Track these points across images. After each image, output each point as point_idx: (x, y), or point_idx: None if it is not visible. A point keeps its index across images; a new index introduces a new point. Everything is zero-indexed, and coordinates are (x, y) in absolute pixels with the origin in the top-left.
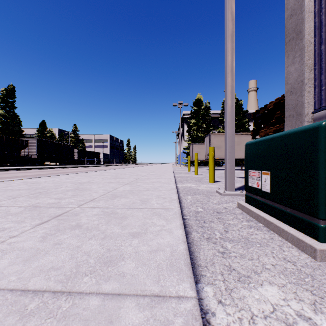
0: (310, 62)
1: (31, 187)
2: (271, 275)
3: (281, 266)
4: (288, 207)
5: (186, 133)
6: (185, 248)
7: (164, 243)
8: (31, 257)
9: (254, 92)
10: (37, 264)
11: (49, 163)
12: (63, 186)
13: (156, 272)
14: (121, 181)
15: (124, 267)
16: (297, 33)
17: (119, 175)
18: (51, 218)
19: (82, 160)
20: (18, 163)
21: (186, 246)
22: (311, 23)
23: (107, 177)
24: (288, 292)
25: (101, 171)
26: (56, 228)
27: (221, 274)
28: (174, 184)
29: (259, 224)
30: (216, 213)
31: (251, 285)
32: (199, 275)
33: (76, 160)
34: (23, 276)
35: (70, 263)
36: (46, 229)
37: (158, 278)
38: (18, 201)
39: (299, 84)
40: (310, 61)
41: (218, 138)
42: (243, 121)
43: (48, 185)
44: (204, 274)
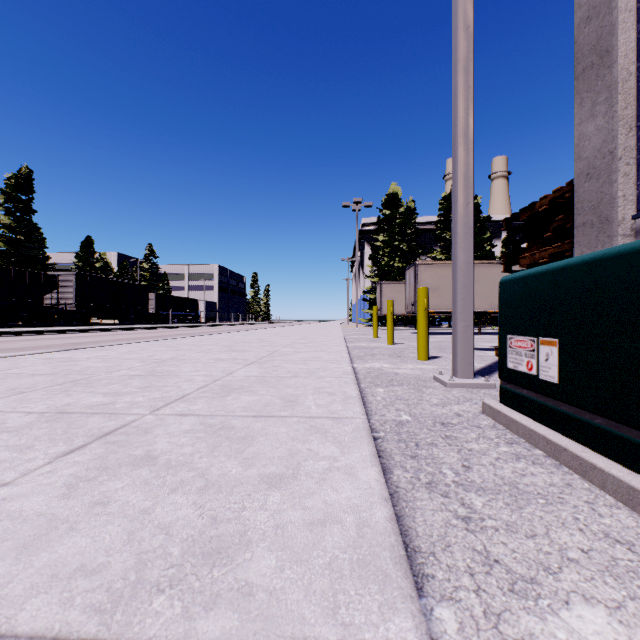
0: (630, 114)
1: (59, 370)
2: (585, 578)
3: (603, 554)
4: (603, 415)
5: (368, 261)
6: (388, 516)
7: (340, 503)
8: (35, 539)
9: (504, 181)
10: (48, 557)
11: (100, 320)
12: (123, 367)
13: (328, 582)
14: (241, 356)
15: (249, 567)
16: (600, 54)
17: (238, 345)
18: (92, 440)
19: (164, 314)
20: (38, 321)
21: (390, 510)
22: (631, 32)
23: (212, 349)
24: (633, 623)
25: (201, 337)
26: (100, 463)
27: (469, 574)
28: (349, 364)
29: (535, 452)
30: (440, 425)
31: (544, 603)
32: (419, 576)
33: (153, 314)
34: (10, 592)
35: (124, 556)
36: (78, 466)
37: (333, 602)
38: (26, 400)
39: (606, 159)
40: (630, 112)
41: (433, 270)
42: (481, 237)
43: (93, 366)
44: (429, 572)
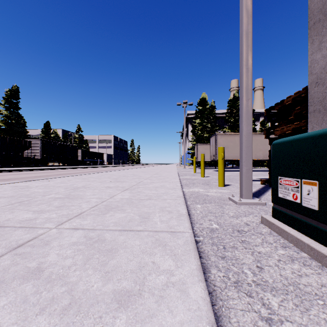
0: None
1: (16, 194)
2: None
3: None
4: None
5: (190, 133)
6: None
7: None
8: None
9: (261, 91)
10: None
11: (53, 163)
12: (53, 192)
13: None
14: (121, 185)
15: None
16: (325, 13)
17: (121, 178)
18: (7, 252)
19: (85, 160)
20: (21, 164)
21: None
22: None
23: (106, 180)
24: None
25: (102, 173)
26: (0, 276)
27: None
28: (180, 190)
29: (302, 254)
30: (237, 232)
31: None
32: None
33: (80, 160)
34: None
35: None
36: None
37: None
38: None
39: None
40: None
41: (225, 138)
42: None
43: (37, 191)
44: None
